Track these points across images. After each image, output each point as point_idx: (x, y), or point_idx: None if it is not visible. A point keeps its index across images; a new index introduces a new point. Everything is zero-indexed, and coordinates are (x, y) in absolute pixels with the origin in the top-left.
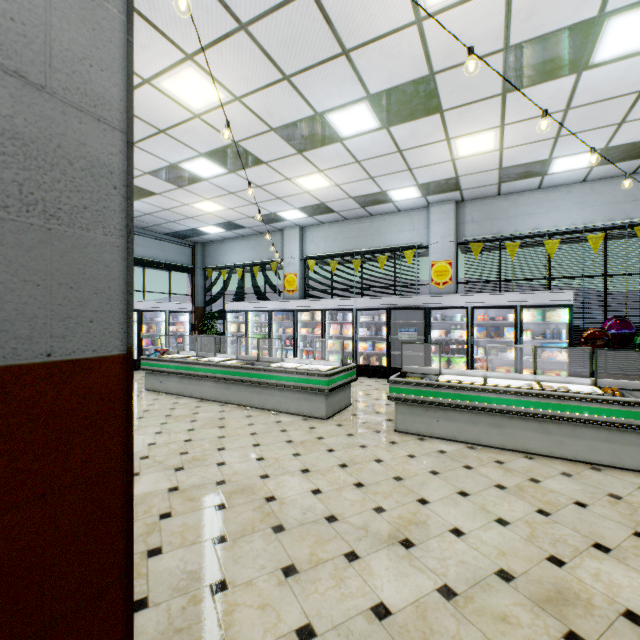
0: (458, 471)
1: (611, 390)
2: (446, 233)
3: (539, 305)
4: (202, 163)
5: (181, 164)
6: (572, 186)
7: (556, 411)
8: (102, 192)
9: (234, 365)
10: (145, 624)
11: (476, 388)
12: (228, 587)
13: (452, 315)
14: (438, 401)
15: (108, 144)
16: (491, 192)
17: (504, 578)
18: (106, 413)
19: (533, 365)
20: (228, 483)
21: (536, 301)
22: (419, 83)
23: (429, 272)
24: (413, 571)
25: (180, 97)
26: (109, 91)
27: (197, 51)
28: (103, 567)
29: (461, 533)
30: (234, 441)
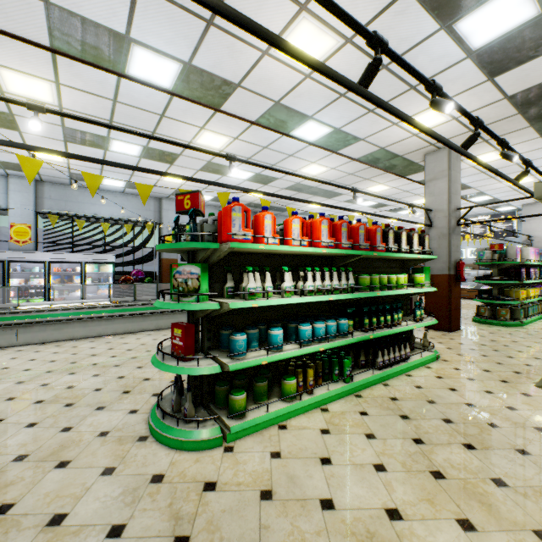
0: (31, 354)
1: (116, 302)
2: (27, 202)
3: (97, 262)
4: None
5: None
6: (118, 193)
7: (90, 315)
8: None
9: None
10: None
11: (45, 310)
12: None
13: (32, 267)
14: (17, 322)
15: None
16: (66, 182)
17: (49, 372)
18: None
19: (82, 295)
20: None
21: (95, 259)
22: (1, 113)
23: (9, 231)
24: (1, 384)
25: None
26: None
27: None
28: None
29: (30, 369)
30: None
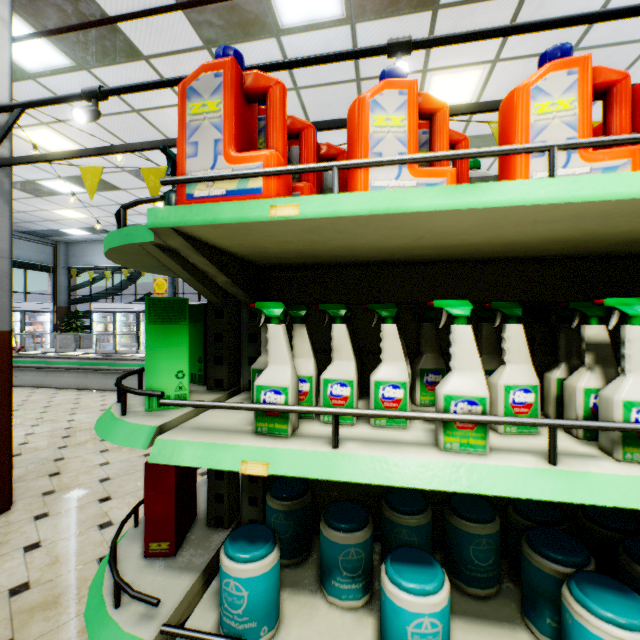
0: None
1: None
2: None
3: None
4: (61, 183)
5: (39, 181)
6: None
7: None
8: (3, 279)
9: (92, 357)
10: (13, 473)
11: None
12: (65, 459)
13: None
14: None
15: (5, 264)
16: None
17: None
18: (4, 349)
19: None
20: (75, 428)
21: None
22: None
23: None
24: None
25: (37, 142)
26: (5, 247)
27: (52, 122)
28: (3, 397)
29: None
30: (85, 409)
